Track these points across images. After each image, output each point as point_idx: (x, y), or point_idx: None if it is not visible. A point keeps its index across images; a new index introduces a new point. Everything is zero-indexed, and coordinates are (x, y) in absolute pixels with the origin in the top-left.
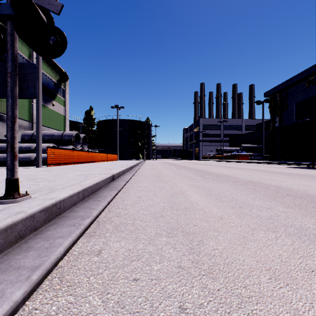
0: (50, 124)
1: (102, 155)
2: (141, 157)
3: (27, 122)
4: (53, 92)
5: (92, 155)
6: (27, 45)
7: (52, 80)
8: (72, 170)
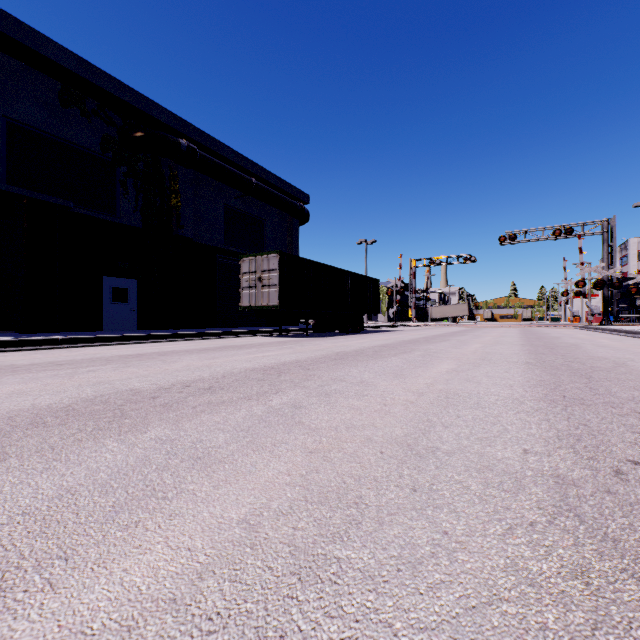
0: None
1: None
2: None
3: None
4: None
5: None
6: None
7: None
8: None
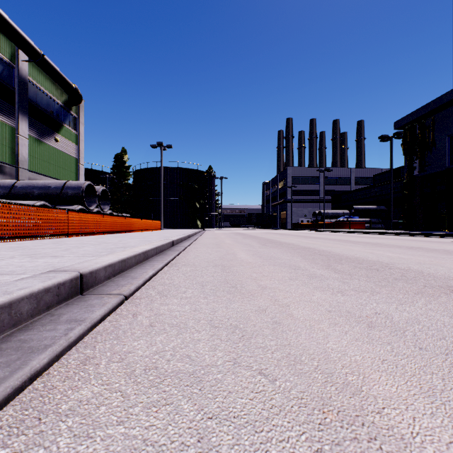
0: (50, 172)
1: (132, 221)
2: (199, 225)
3: (8, 166)
4: (57, 119)
5: (111, 220)
6: (5, 35)
7: (54, 101)
8: (20, 252)
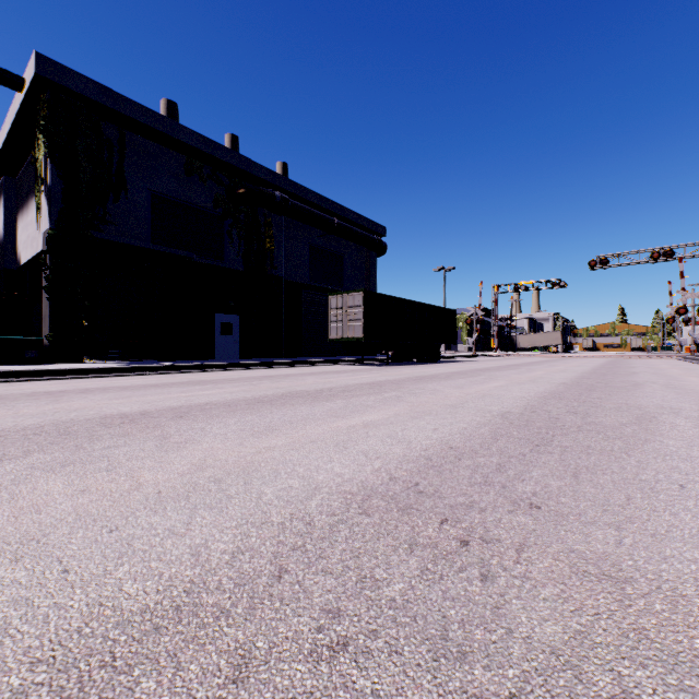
0: None
1: None
2: None
3: None
4: None
5: None
6: None
7: None
8: None
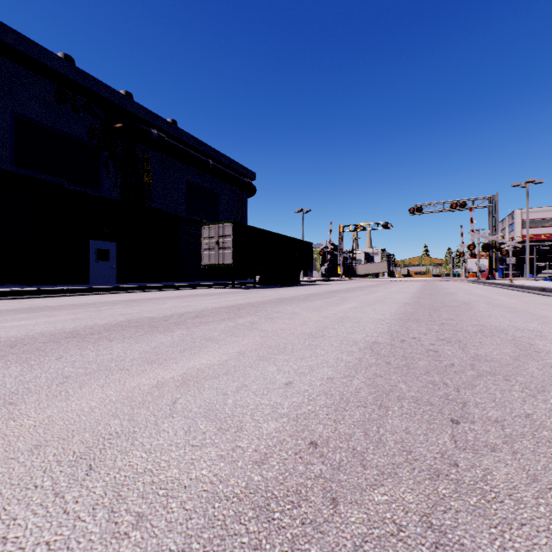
0: None
1: None
2: None
3: None
4: None
5: None
6: None
7: None
8: None
